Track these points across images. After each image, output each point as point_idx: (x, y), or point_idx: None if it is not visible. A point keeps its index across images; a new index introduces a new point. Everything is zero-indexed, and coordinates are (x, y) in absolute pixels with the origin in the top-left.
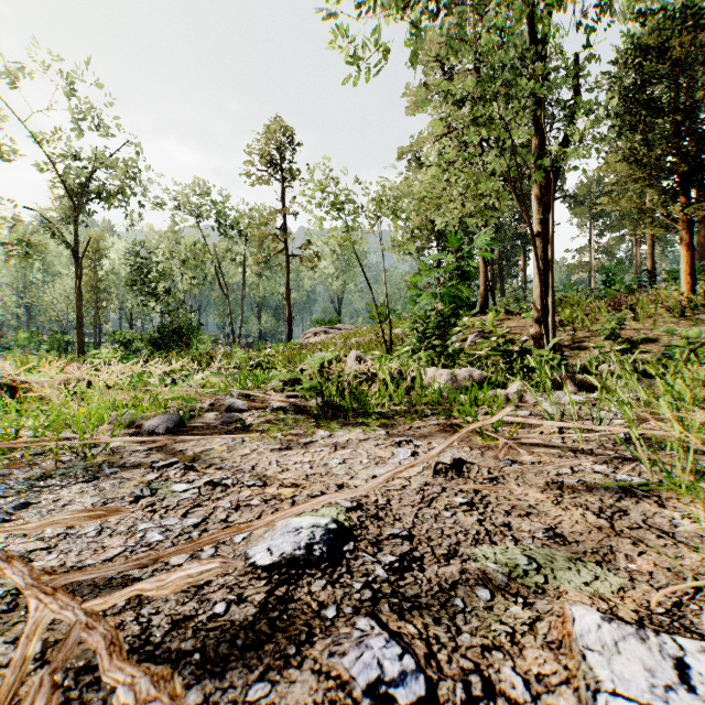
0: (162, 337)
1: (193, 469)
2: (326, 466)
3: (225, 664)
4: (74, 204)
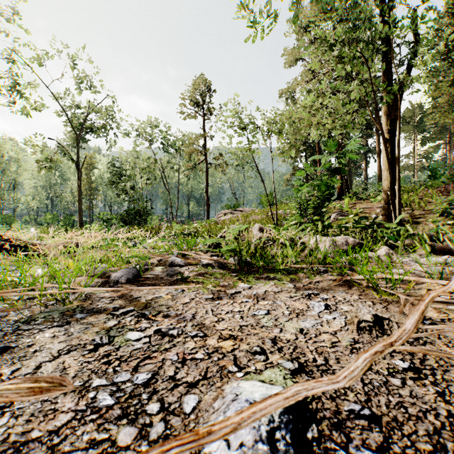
0: (128, 216)
1: (145, 317)
2: (254, 317)
3: None
4: (77, 135)
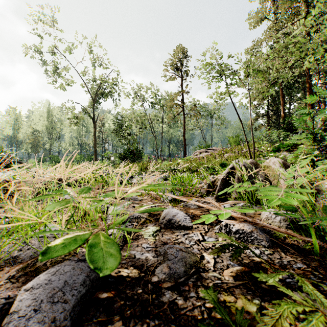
0: (125, 155)
1: None
2: None
3: None
4: (93, 99)
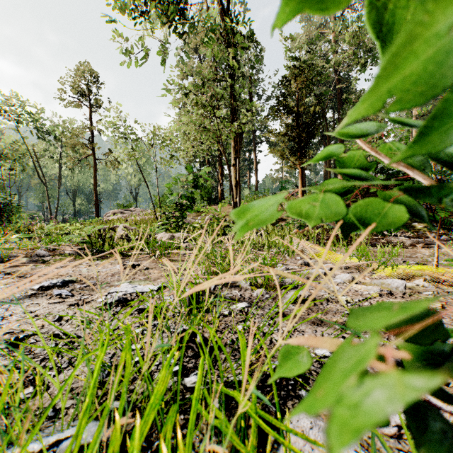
0: None
1: (10, 274)
2: (80, 270)
3: (19, 300)
4: None
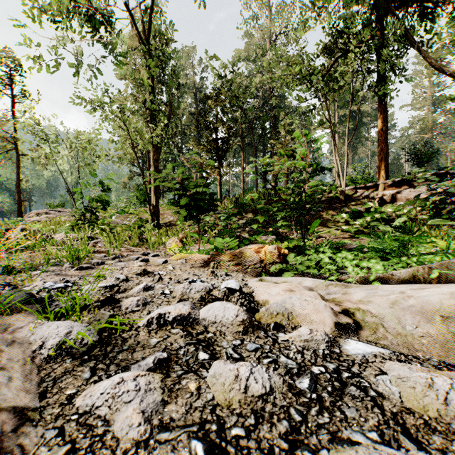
0: None
1: None
2: None
3: None
4: None
